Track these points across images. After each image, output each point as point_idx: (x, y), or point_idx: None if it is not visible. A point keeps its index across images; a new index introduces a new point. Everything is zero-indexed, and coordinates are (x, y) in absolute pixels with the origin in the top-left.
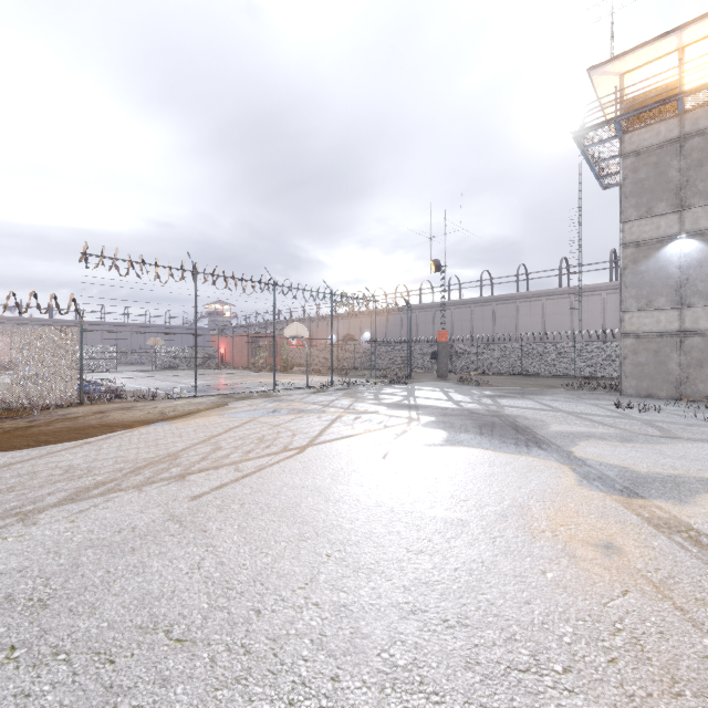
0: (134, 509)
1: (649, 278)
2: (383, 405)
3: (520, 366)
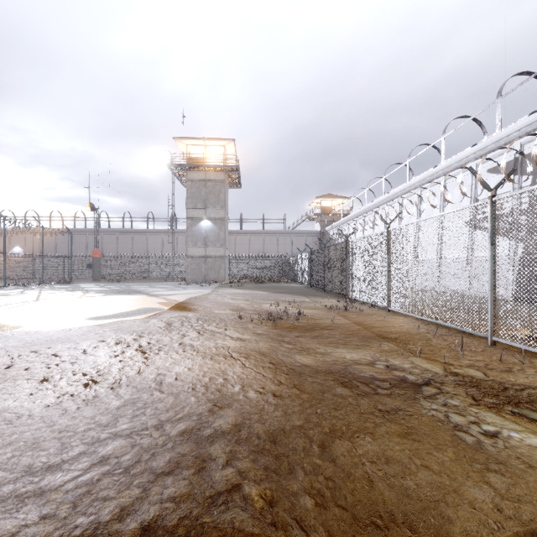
0: None
1: (196, 233)
2: (63, 291)
3: (148, 273)
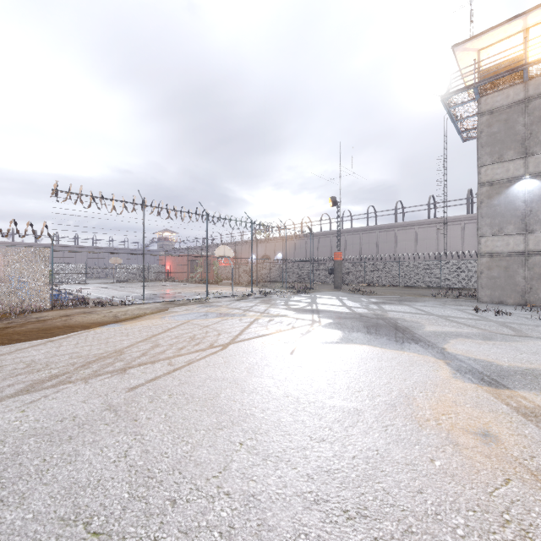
0: (78, 399)
1: (501, 210)
2: (291, 310)
3: (398, 279)
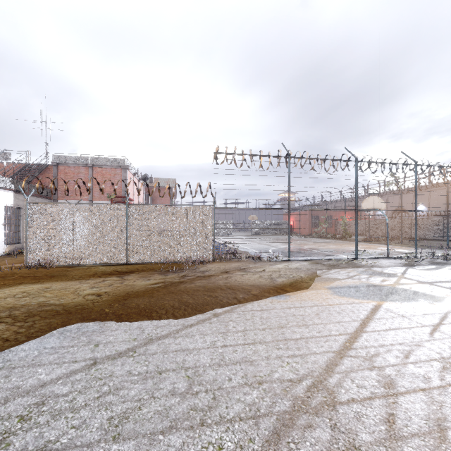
0: None
1: None
2: None
3: None
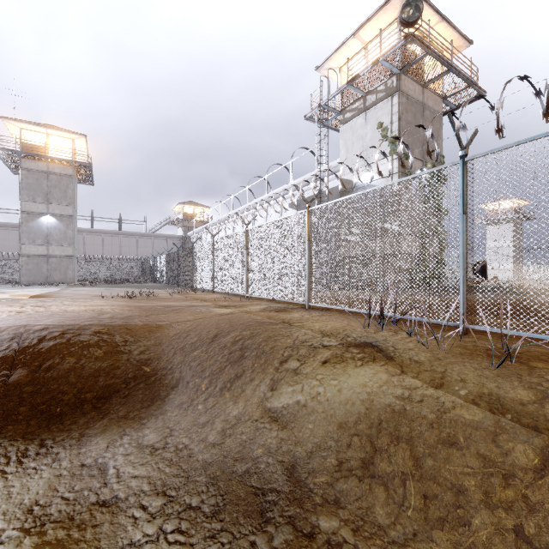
0: None
1: (35, 230)
2: None
3: None
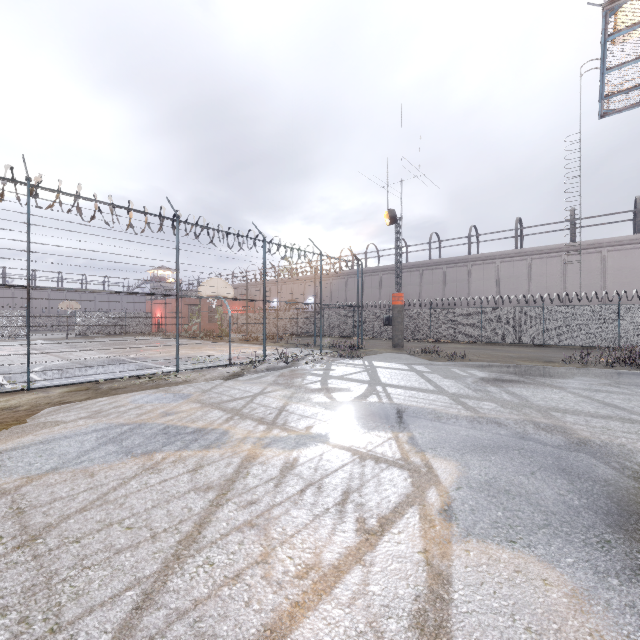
0: None
1: None
2: (338, 409)
3: (479, 333)
